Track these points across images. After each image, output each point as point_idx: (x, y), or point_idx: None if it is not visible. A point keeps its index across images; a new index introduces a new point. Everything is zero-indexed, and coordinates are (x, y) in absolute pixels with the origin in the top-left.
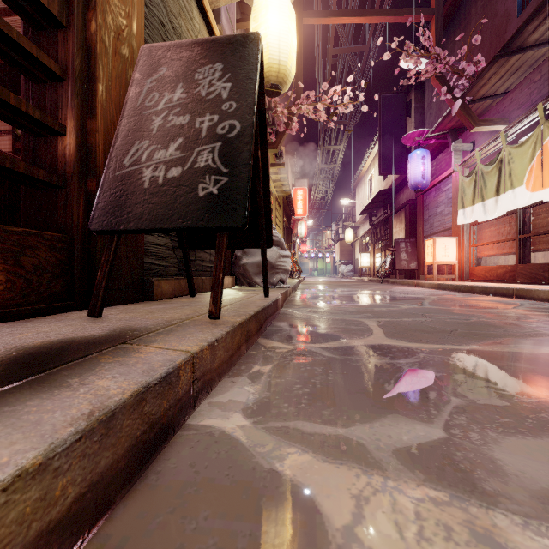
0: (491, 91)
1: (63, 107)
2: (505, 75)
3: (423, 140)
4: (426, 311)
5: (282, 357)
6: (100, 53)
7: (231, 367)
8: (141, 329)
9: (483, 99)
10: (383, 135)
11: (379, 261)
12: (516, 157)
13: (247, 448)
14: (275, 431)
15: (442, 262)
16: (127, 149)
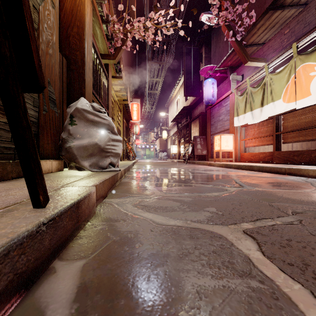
0: (256, 40)
1: None
2: (267, 29)
3: (213, 72)
4: (263, 197)
5: None
6: None
7: None
8: None
9: (251, 46)
10: (187, 72)
11: (182, 150)
12: (276, 81)
13: None
14: None
15: (225, 150)
16: None
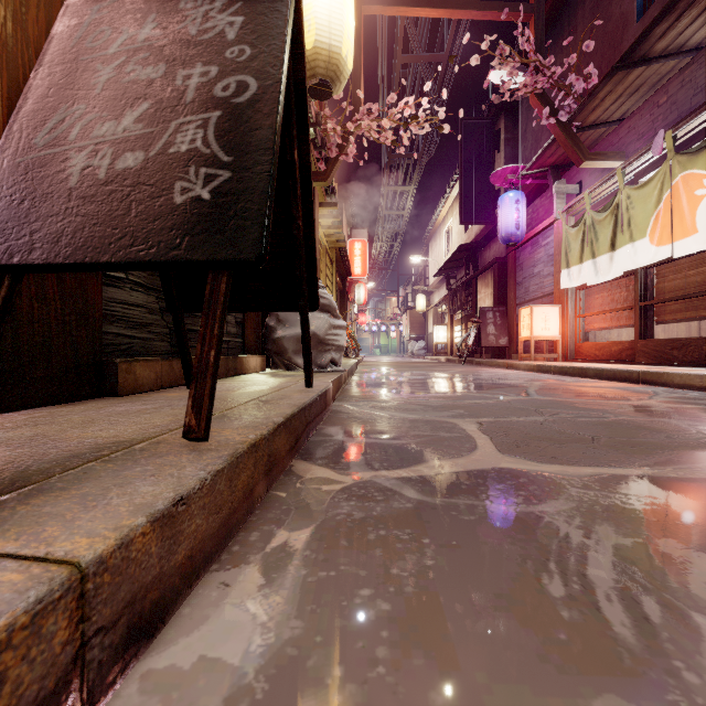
0: (604, 116)
1: None
2: (623, 96)
3: (517, 179)
4: (539, 405)
5: (332, 504)
6: None
7: (227, 539)
8: (10, 476)
9: (594, 127)
10: (466, 174)
11: (459, 335)
12: (637, 201)
13: None
14: None
15: (541, 337)
16: (43, 118)
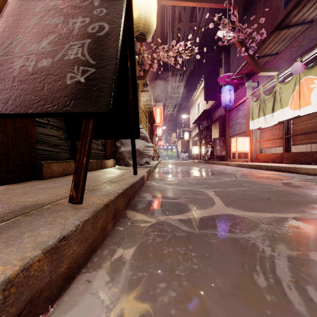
0: (269, 52)
1: None
2: (277, 43)
3: (230, 80)
4: (241, 182)
5: (146, 234)
6: None
7: (91, 254)
8: None
9: (264, 57)
10: (206, 77)
11: (203, 150)
12: (284, 90)
13: None
14: None
15: (241, 151)
16: (2, 42)
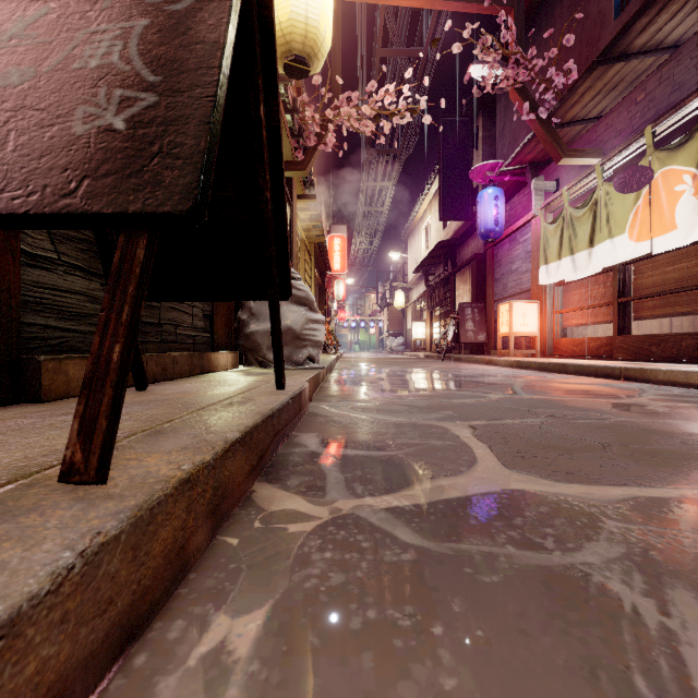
0: (582, 113)
1: None
2: (601, 93)
3: (496, 175)
4: (530, 405)
5: (300, 558)
6: None
7: (129, 643)
8: None
9: (572, 124)
10: (444, 170)
11: (437, 332)
12: (616, 197)
13: None
14: None
15: (520, 333)
16: None
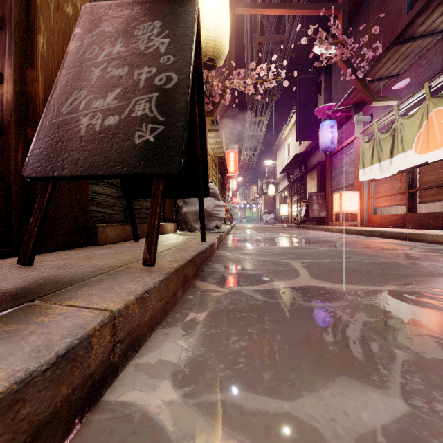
0: (386, 73)
1: (0, 55)
2: (398, 60)
3: (331, 112)
4: (340, 253)
5: (218, 301)
6: (41, 6)
7: (165, 315)
8: (66, 280)
9: (380, 80)
10: (299, 109)
11: (295, 210)
12: (407, 126)
13: (173, 442)
14: (209, 410)
15: (347, 212)
16: (65, 98)
